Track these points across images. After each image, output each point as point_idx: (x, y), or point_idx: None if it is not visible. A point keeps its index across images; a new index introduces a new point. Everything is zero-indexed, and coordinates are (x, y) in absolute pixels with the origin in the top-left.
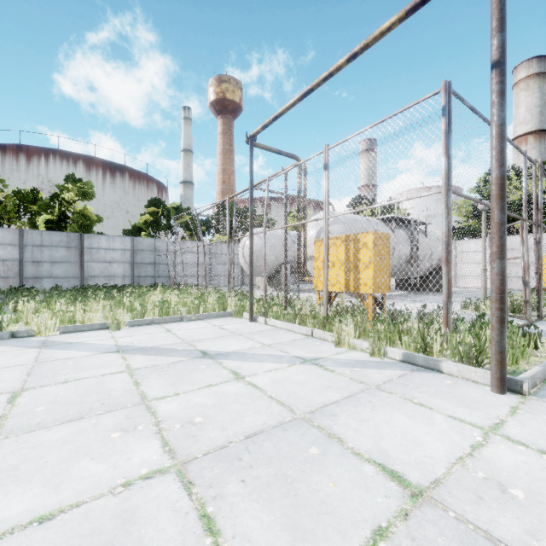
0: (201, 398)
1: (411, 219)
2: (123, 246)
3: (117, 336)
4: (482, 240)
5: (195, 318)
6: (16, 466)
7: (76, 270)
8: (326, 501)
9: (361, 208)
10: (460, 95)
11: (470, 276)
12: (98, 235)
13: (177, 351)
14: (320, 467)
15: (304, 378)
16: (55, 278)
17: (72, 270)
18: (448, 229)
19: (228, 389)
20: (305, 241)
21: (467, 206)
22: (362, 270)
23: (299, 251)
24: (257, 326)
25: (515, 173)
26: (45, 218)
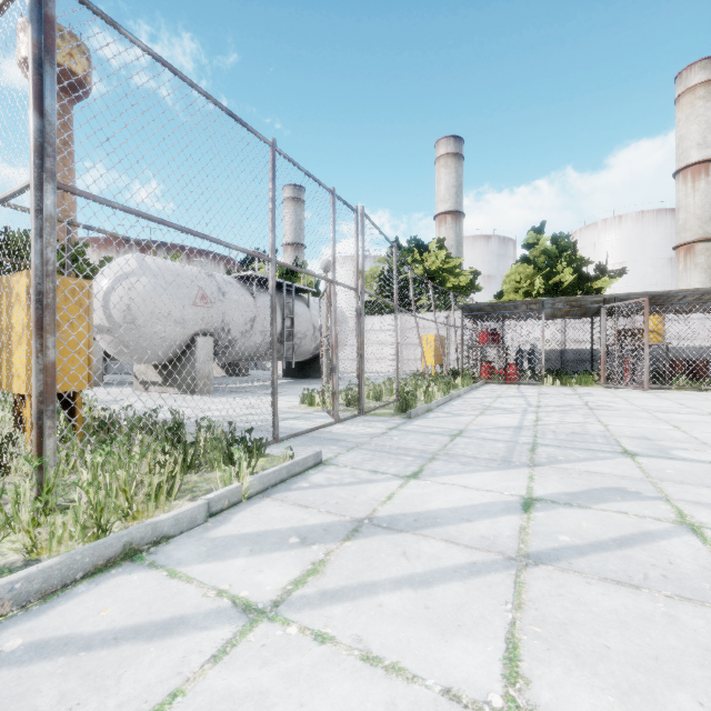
0: None
1: (283, 282)
2: None
3: None
4: (324, 310)
5: None
6: None
7: None
8: None
9: None
10: (100, 10)
11: (374, 359)
12: None
13: None
14: None
15: None
16: None
17: None
18: (43, 260)
19: None
20: None
21: (375, 277)
22: (15, 348)
23: None
24: None
25: (416, 245)
26: None
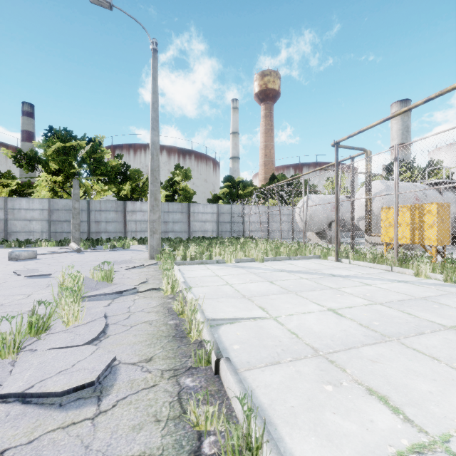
0: (359, 289)
1: None
2: (212, 211)
3: (267, 265)
4: None
5: (297, 258)
6: (315, 298)
7: (186, 227)
8: (451, 315)
9: (428, 188)
10: None
11: None
12: (198, 204)
13: (314, 273)
14: (442, 309)
15: (406, 287)
16: (175, 232)
17: (184, 227)
18: None
19: (368, 288)
20: (377, 209)
21: None
22: (426, 229)
23: (366, 215)
24: (344, 264)
25: None
26: (165, 194)
